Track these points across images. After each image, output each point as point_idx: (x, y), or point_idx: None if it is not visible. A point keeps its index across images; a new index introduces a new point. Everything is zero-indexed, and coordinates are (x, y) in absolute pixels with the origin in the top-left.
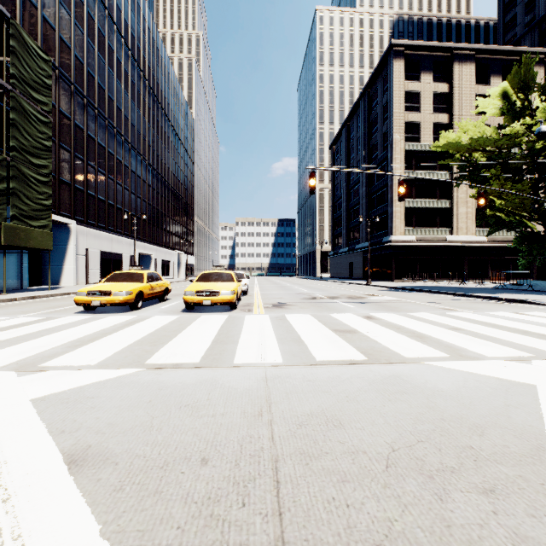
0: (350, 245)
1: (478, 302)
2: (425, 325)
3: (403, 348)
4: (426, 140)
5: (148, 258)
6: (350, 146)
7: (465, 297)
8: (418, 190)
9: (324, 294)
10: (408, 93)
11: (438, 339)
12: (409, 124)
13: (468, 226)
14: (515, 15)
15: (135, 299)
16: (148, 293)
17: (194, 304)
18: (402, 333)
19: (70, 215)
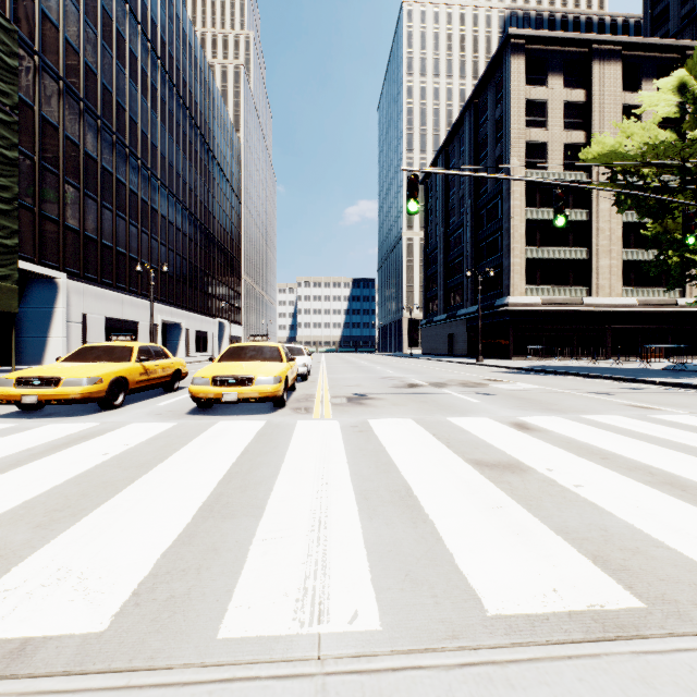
0: (449, 311)
1: (671, 393)
2: (648, 447)
3: (692, 538)
4: (556, 166)
5: (177, 327)
6: (449, 178)
7: (638, 383)
8: (544, 235)
9: (423, 379)
10: (530, 102)
11: None
12: (531, 145)
13: (612, 284)
14: (668, 6)
15: (107, 392)
16: (138, 380)
17: (208, 401)
18: (627, 474)
19: (58, 265)
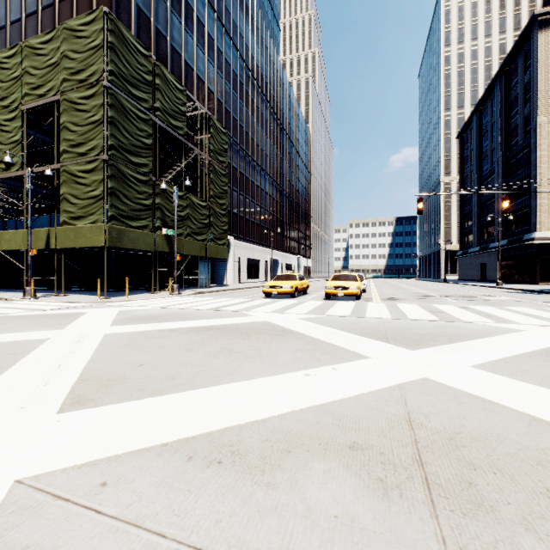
0: (482, 243)
1: None
2: (505, 312)
3: (468, 318)
4: None
5: (276, 262)
6: (482, 133)
7: None
8: None
9: (437, 294)
10: None
11: (502, 317)
12: None
13: None
14: None
15: (294, 291)
16: (300, 288)
17: (332, 295)
18: (478, 314)
19: (230, 233)
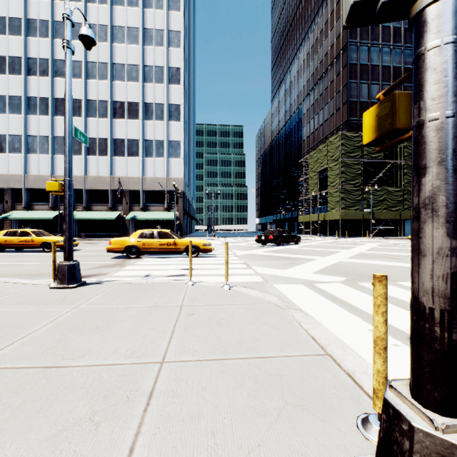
0: None
1: None
2: None
3: None
4: None
5: None
6: None
7: None
8: None
9: None
10: None
11: None
12: None
13: None
14: None
15: None
16: None
17: None
18: None
19: None
